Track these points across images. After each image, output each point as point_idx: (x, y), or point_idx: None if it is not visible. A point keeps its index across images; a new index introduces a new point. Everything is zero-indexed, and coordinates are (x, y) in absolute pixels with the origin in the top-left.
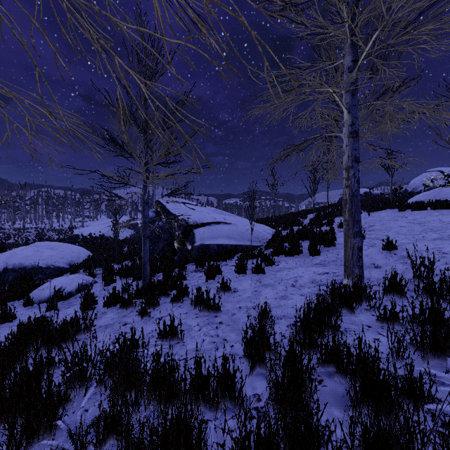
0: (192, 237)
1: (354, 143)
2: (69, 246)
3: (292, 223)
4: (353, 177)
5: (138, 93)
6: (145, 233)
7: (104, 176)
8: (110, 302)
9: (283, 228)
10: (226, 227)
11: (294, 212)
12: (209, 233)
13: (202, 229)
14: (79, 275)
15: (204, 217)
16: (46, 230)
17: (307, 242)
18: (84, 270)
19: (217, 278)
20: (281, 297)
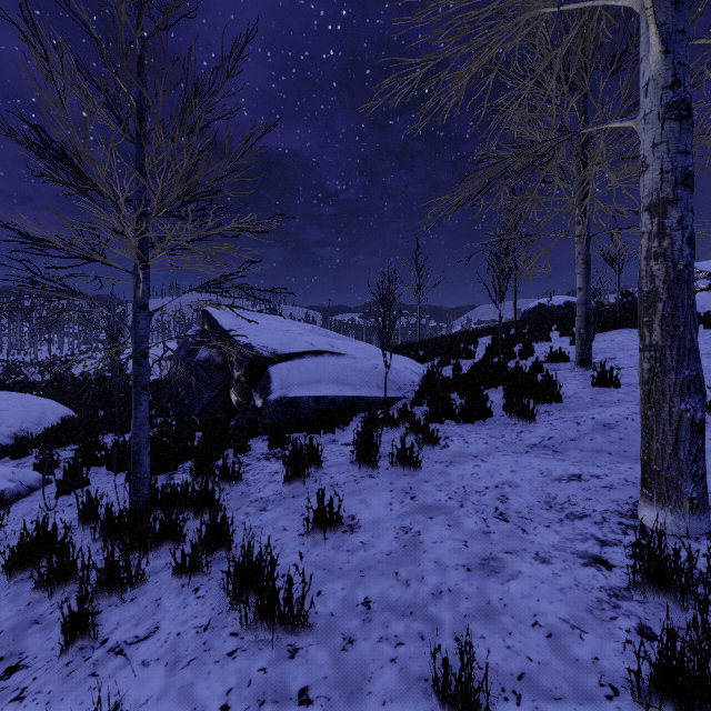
0: (265, 381)
1: (678, 134)
2: (22, 399)
3: (454, 353)
4: (677, 229)
5: (108, 29)
6: (139, 379)
7: (30, 238)
8: (21, 564)
9: (441, 363)
10: (333, 361)
11: (454, 334)
12: (301, 373)
13: (285, 366)
14: (1, 472)
15: (291, 342)
16: (24, 364)
17: (495, 391)
18: (40, 450)
19: (311, 482)
20: (483, 565)
